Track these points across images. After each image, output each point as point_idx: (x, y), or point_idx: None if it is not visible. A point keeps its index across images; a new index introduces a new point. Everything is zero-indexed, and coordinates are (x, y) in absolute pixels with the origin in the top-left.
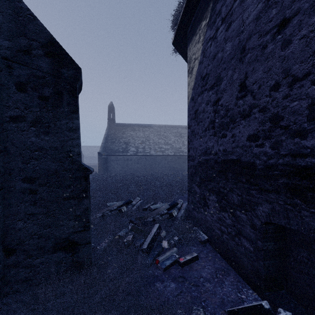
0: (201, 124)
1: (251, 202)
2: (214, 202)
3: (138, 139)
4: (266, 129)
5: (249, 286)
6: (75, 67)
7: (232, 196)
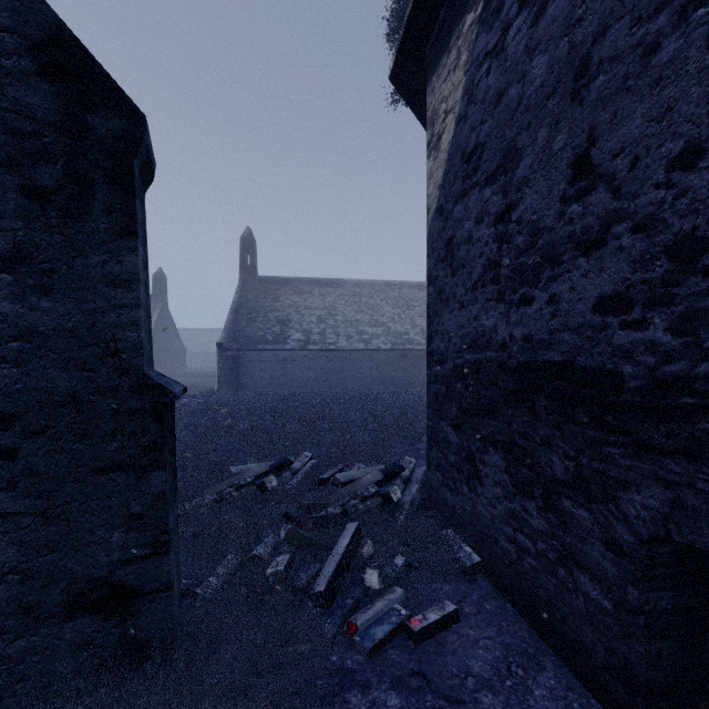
0: (463, 273)
1: (607, 477)
2: (497, 471)
3: (310, 312)
4: (656, 278)
5: (600, 704)
6: (128, 111)
7: (548, 457)
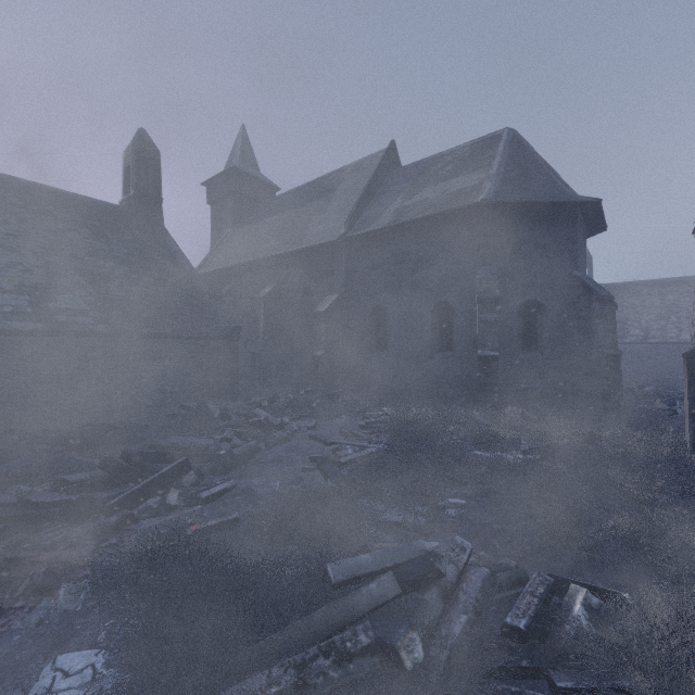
0: None
1: None
2: None
3: (648, 311)
4: None
5: None
6: (615, 305)
7: None
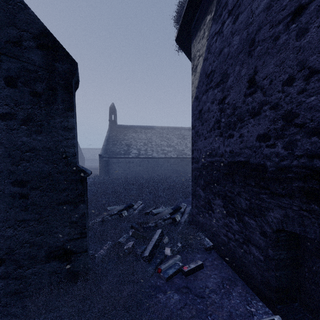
0: (206, 124)
1: (261, 207)
2: (220, 207)
3: (140, 141)
4: (278, 127)
5: (259, 298)
6: (70, 61)
7: (239, 200)
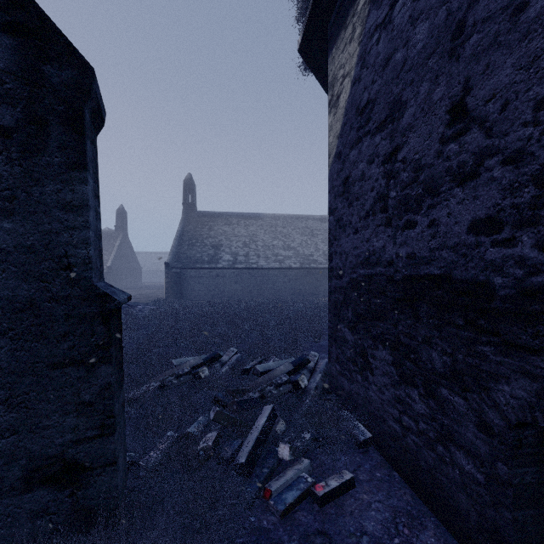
0: (357, 205)
1: (480, 371)
2: (386, 364)
3: (237, 239)
4: (524, 202)
5: None
6: (78, 64)
7: (428, 353)
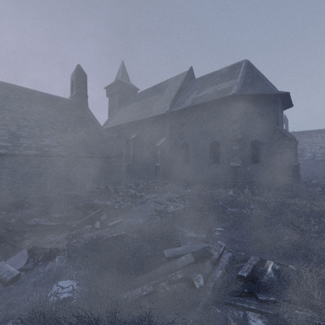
0: None
1: None
2: None
3: (315, 144)
4: None
5: None
6: (297, 142)
7: None
